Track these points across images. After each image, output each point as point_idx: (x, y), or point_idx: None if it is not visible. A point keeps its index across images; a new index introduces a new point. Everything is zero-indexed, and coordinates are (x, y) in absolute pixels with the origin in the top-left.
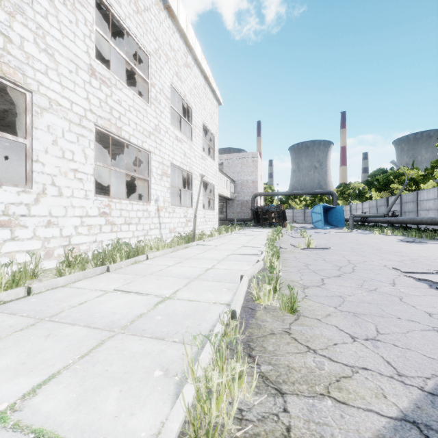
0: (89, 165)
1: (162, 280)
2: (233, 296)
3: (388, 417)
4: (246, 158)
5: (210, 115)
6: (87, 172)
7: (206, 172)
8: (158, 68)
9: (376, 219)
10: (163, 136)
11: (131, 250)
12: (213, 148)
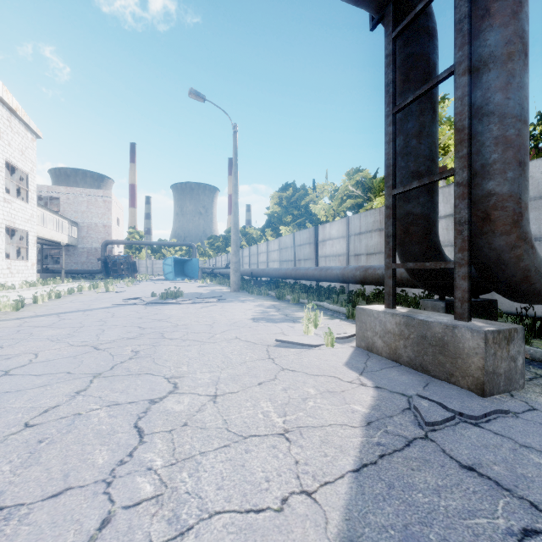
0: None
1: None
2: None
3: (14, 318)
4: (94, 196)
5: (20, 151)
6: None
7: (12, 216)
8: None
9: (216, 271)
10: None
11: None
12: (26, 189)
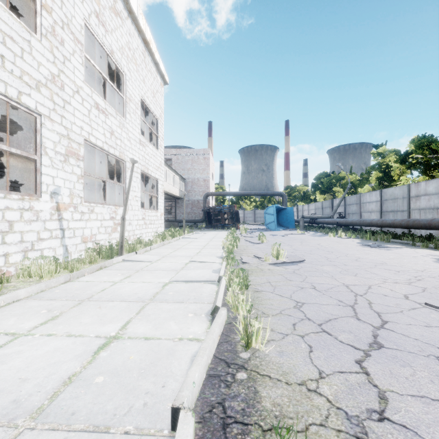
0: None
1: None
2: None
3: None
4: (197, 154)
5: (152, 92)
6: None
7: (146, 161)
8: None
9: (325, 220)
10: (70, 96)
11: None
12: (156, 134)
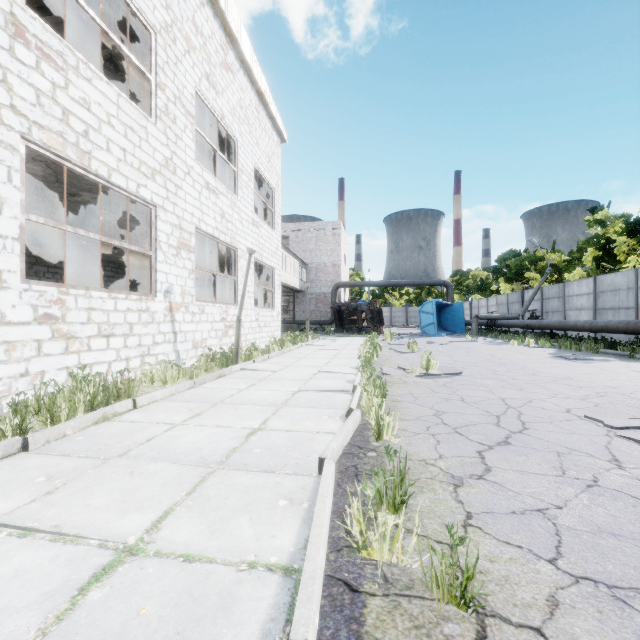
0: (10, 220)
1: (141, 475)
2: (302, 530)
3: None
4: (323, 230)
5: (267, 156)
6: (3, 234)
7: (260, 246)
8: (171, 58)
9: (509, 322)
10: (182, 180)
11: (97, 393)
12: (271, 210)
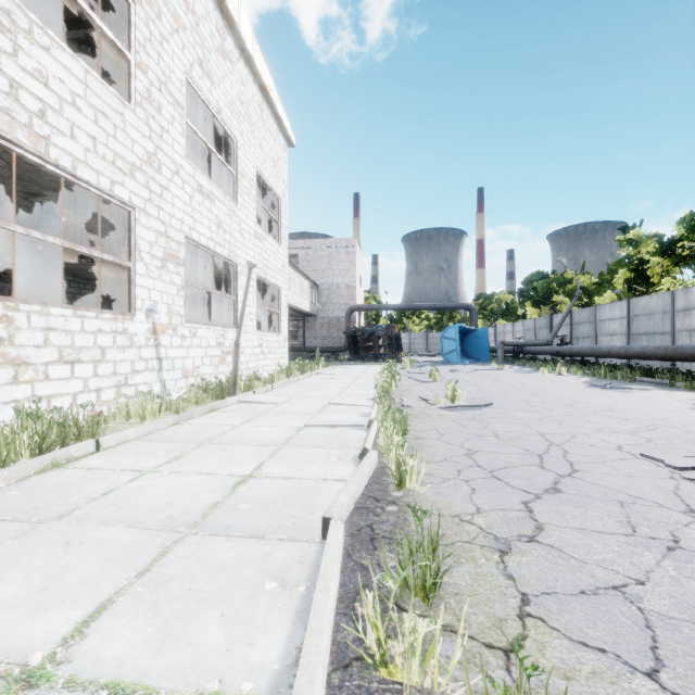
0: None
1: (79, 546)
2: (294, 632)
3: None
4: (336, 247)
5: (272, 160)
6: None
7: (264, 262)
8: (155, 35)
9: (537, 348)
10: (169, 180)
11: (47, 432)
12: (277, 222)
